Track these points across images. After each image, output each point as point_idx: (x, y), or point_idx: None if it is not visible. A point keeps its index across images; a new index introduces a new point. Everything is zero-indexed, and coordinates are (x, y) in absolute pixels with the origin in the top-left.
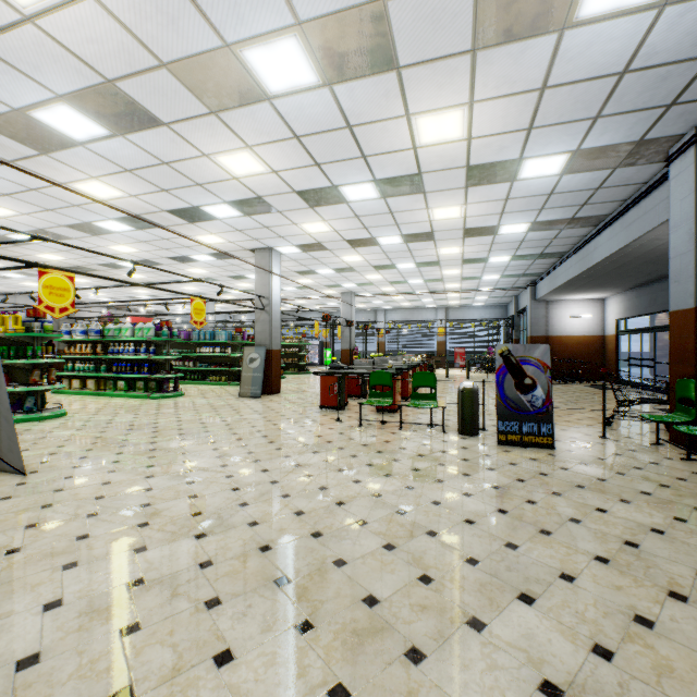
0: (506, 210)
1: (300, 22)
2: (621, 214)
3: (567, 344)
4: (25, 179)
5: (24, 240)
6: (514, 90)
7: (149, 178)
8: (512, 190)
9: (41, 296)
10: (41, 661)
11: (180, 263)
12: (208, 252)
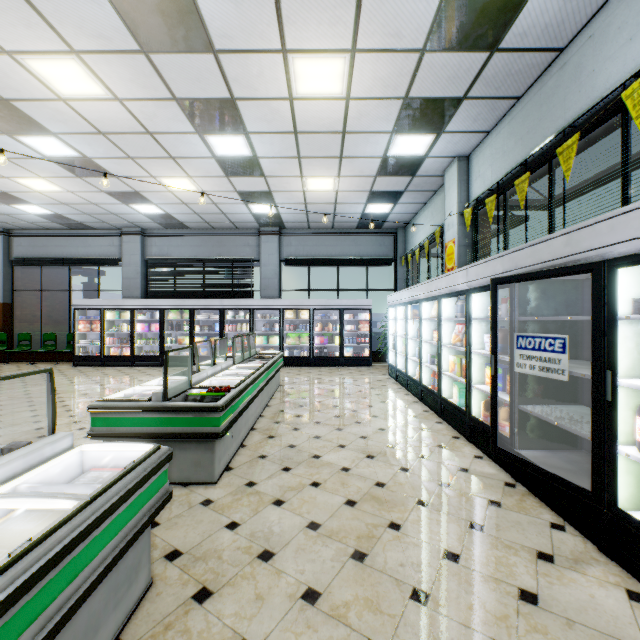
0: None
1: None
2: None
3: None
4: None
5: None
6: None
7: None
8: None
9: None
10: (2, 400)
11: None
12: None
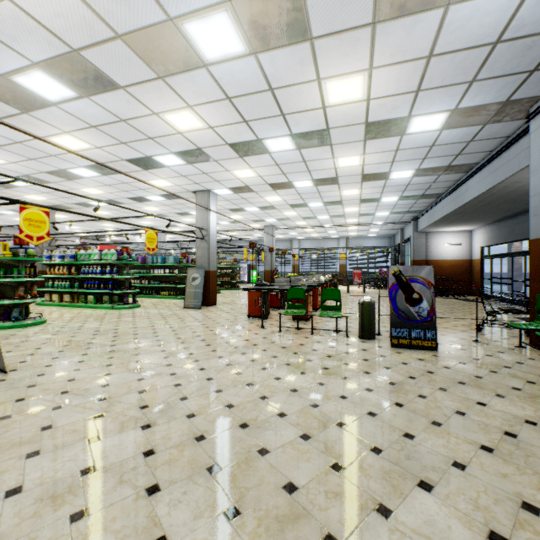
0: (396, 159)
1: None
2: (488, 162)
3: (442, 266)
4: (11, 133)
5: (8, 181)
6: (406, 58)
7: (111, 132)
8: (401, 142)
9: (22, 227)
10: None
11: (137, 202)
12: (159, 193)
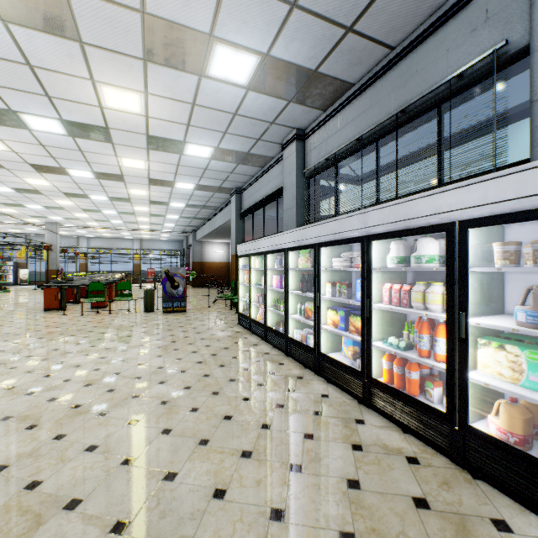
0: (172, 197)
1: (63, 119)
2: (223, 208)
3: (213, 267)
4: None
5: None
6: (167, 162)
7: None
8: (173, 190)
9: None
10: None
11: None
12: None
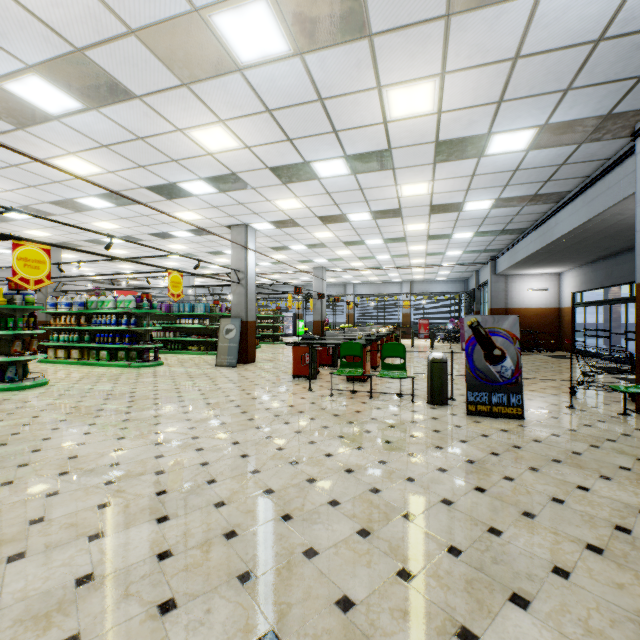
0: (472, 187)
1: None
2: (583, 190)
3: (526, 316)
4: (5, 154)
5: None
6: (487, 60)
7: (126, 153)
8: (479, 166)
9: (16, 268)
10: None
11: (160, 239)
12: (187, 228)
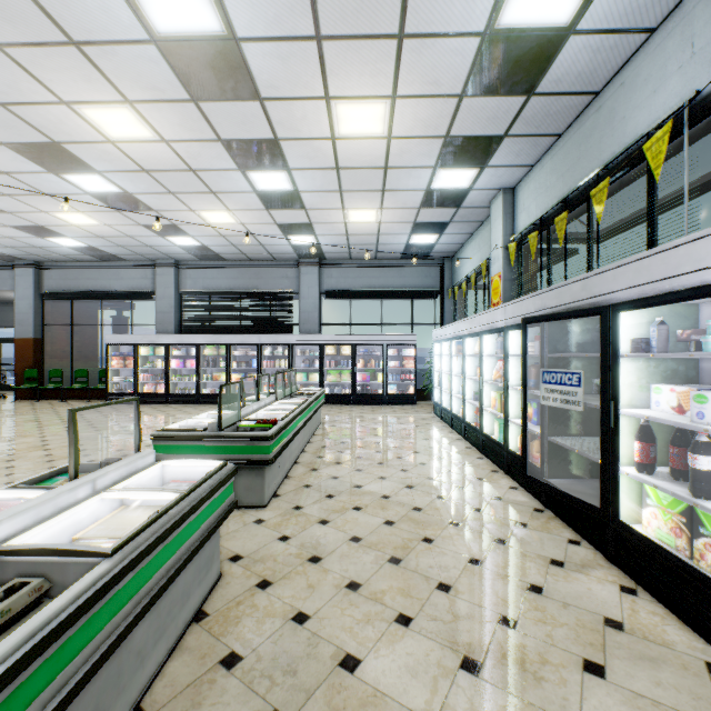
0: None
1: None
2: None
3: None
4: None
5: None
6: None
7: None
8: None
9: None
10: (46, 436)
11: None
12: None
